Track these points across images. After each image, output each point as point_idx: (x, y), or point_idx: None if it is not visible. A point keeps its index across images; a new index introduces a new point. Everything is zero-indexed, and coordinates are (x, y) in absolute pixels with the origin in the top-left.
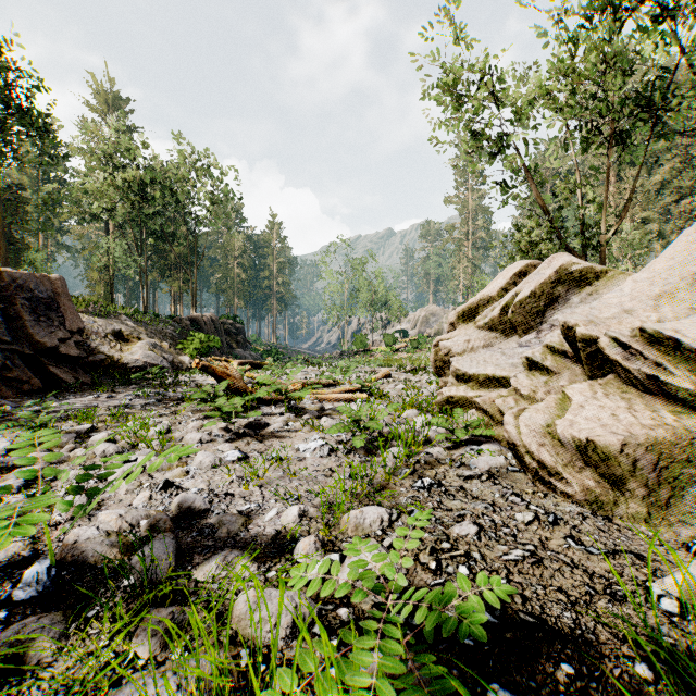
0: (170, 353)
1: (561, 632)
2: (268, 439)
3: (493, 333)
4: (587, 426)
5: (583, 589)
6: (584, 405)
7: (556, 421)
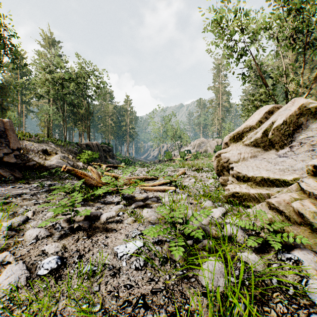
0: (72, 161)
1: None
2: (96, 233)
3: (256, 148)
4: None
5: None
6: None
7: None
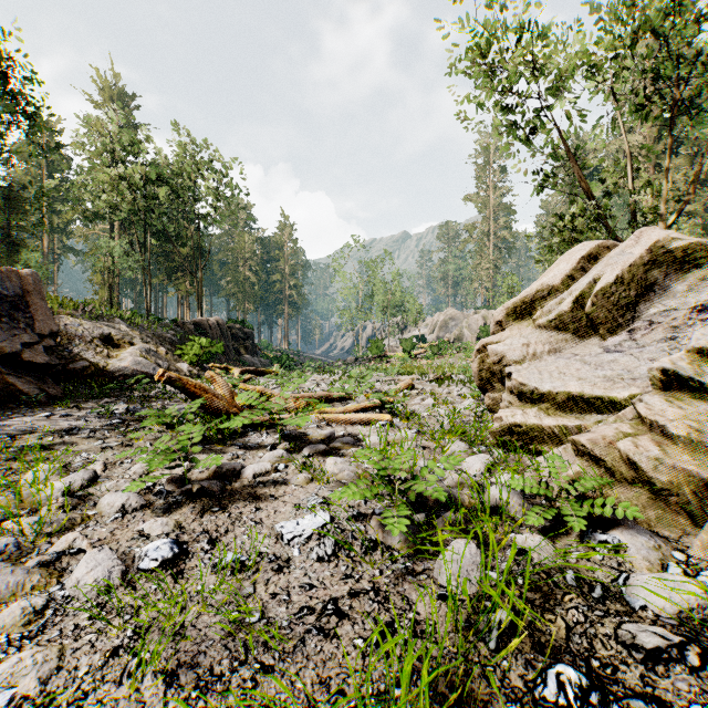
0: (166, 360)
1: None
2: (237, 503)
3: (560, 334)
4: None
5: None
6: None
7: None
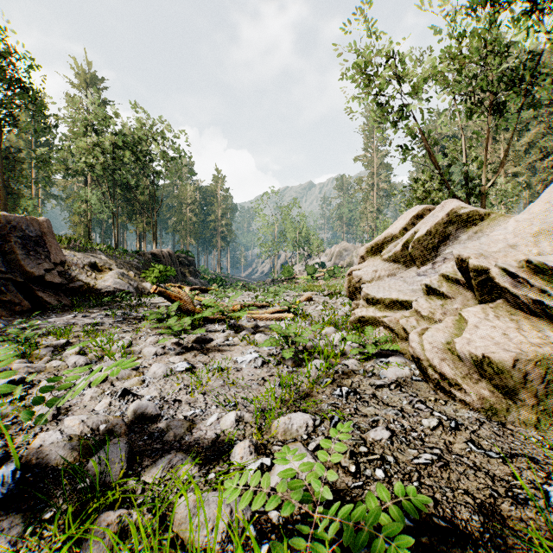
0: (135, 281)
1: (472, 536)
2: (211, 352)
3: (396, 264)
4: (482, 344)
5: (487, 492)
6: (478, 325)
7: (455, 339)
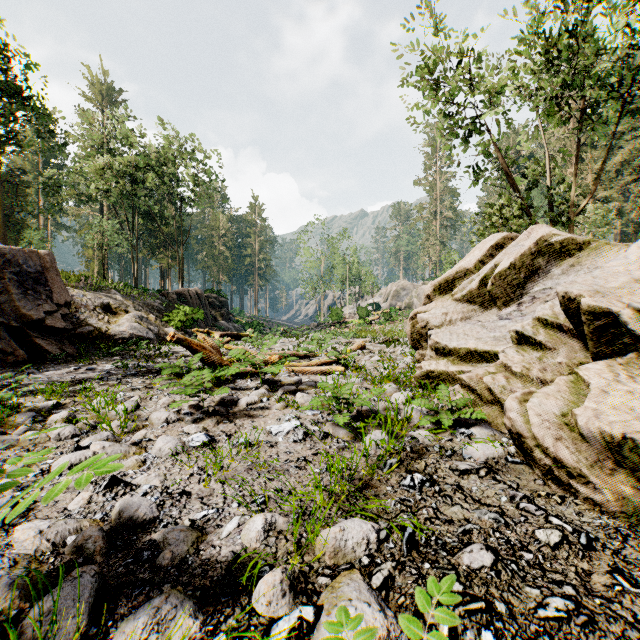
0: (156, 325)
1: None
2: (239, 418)
3: (471, 305)
4: (615, 417)
5: None
6: (607, 390)
7: (575, 410)
